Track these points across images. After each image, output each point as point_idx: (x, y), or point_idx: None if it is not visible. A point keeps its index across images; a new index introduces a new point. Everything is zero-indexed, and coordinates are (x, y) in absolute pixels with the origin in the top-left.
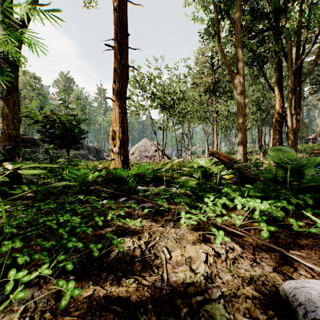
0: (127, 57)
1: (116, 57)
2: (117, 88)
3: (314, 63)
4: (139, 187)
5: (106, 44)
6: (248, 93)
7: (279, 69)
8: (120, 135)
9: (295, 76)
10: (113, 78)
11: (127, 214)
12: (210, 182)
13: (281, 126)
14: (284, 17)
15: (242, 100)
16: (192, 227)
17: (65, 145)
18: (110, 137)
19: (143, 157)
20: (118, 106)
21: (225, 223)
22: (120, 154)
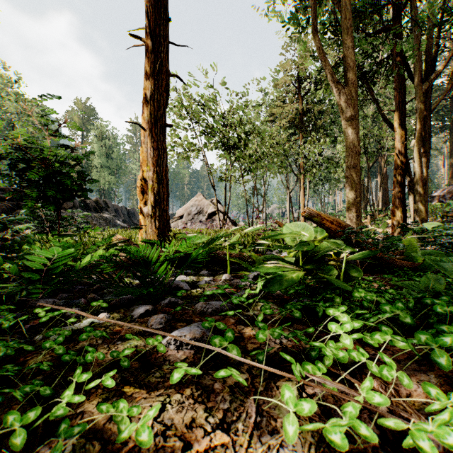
0: (167, 58)
1: (147, 56)
2: (149, 108)
3: (451, 83)
4: (182, 277)
5: (130, 34)
6: None
7: (400, 90)
8: (154, 186)
9: (425, 100)
10: (143, 92)
11: (137, 362)
12: (324, 273)
13: (404, 176)
14: (411, 9)
15: (354, 130)
16: (315, 431)
17: (48, 200)
18: (137, 189)
19: (196, 223)
20: (151, 138)
21: (400, 405)
22: (155, 217)
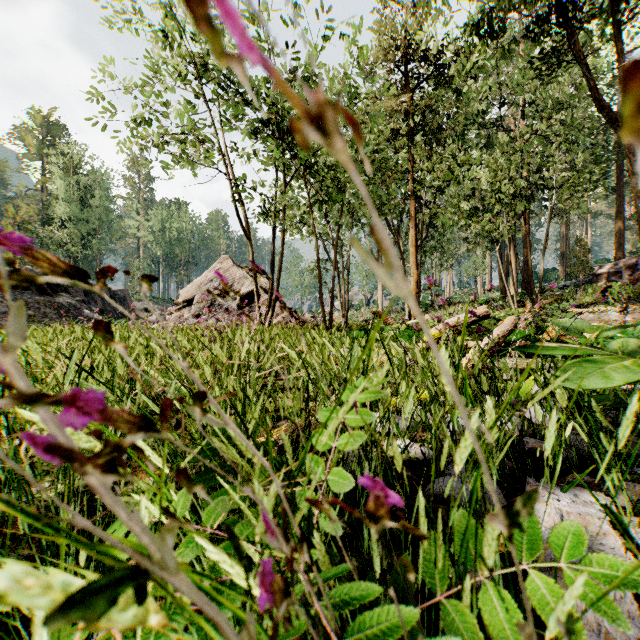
0: None
1: None
2: None
3: None
4: None
5: None
6: (498, 148)
7: None
8: None
9: None
10: None
11: None
12: None
13: None
14: None
15: None
16: None
17: None
18: None
19: (219, 313)
20: None
21: None
22: None
